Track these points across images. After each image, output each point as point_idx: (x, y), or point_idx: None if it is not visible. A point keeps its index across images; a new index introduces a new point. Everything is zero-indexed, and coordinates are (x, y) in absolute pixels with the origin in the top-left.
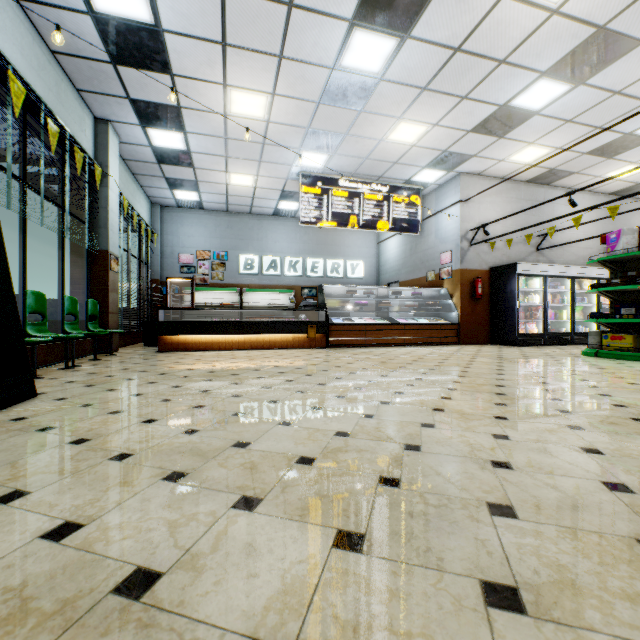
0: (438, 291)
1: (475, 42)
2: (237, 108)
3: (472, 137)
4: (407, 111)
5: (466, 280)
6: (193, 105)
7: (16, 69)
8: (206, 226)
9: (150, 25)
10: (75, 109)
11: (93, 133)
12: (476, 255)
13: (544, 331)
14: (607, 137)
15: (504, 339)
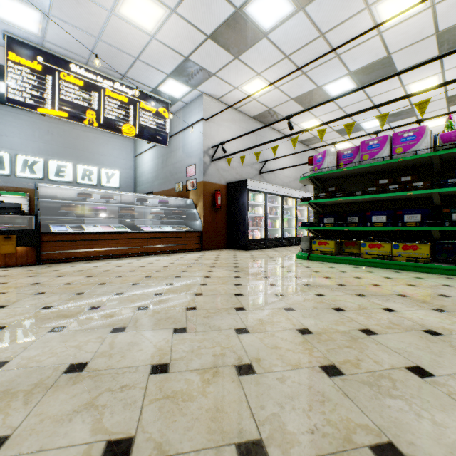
0: (185, 201)
1: None
2: None
3: (212, 47)
4: None
5: (208, 192)
6: None
7: None
8: None
9: None
10: None
11: None
12: (216, 170)
13: (266, 237)
14: (307, 86)
15: (238, 244)
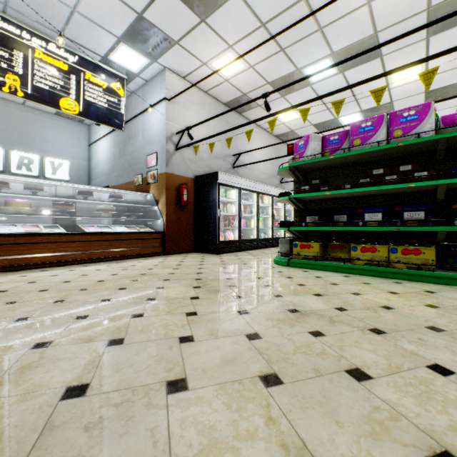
0: (145, 196)
1: None
2: None
3: (171, 1)
4: None
5: (172, 185)
6: None
7: None
8: None
9: None
10: None
11: None
12: (182, 161)
13: (239, 238)
14: (286, 67)
15: (207, 247)
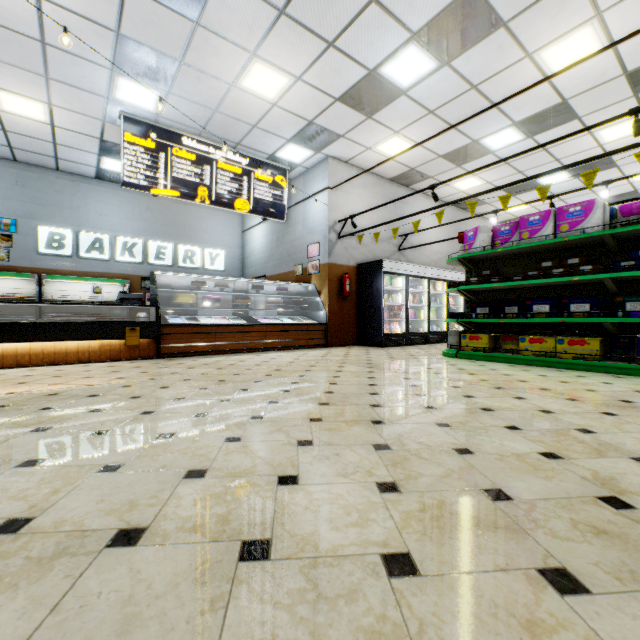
0: (306, 287)
1: None
2: None
3: (340, 109)
4: (262, 44)
5: (334, 276)
6: None
7: None
8: None
9: None
10: None
11: None
12: (344, 249)
13: (406, 331)
14: (460, 141)
15: (371, 340)
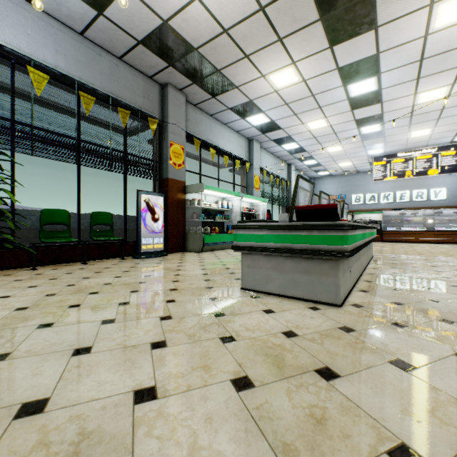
0: None
1: (417, 112)
2: (330, 151)
3: None
4: (409, 130)
5: None
6: (315, 154)
7: (271, 171)
8: (334, 183)
9: (299, 147)
10: (282, 167)
11: (287, 169)
12: None
13: None
14: None
15: None
